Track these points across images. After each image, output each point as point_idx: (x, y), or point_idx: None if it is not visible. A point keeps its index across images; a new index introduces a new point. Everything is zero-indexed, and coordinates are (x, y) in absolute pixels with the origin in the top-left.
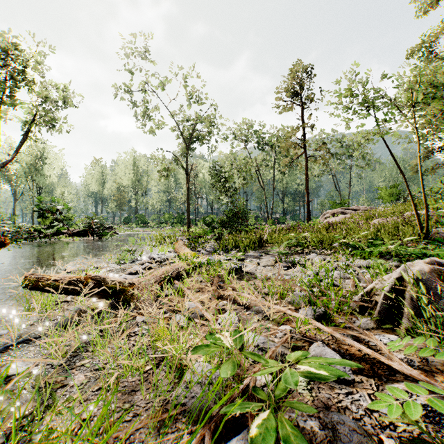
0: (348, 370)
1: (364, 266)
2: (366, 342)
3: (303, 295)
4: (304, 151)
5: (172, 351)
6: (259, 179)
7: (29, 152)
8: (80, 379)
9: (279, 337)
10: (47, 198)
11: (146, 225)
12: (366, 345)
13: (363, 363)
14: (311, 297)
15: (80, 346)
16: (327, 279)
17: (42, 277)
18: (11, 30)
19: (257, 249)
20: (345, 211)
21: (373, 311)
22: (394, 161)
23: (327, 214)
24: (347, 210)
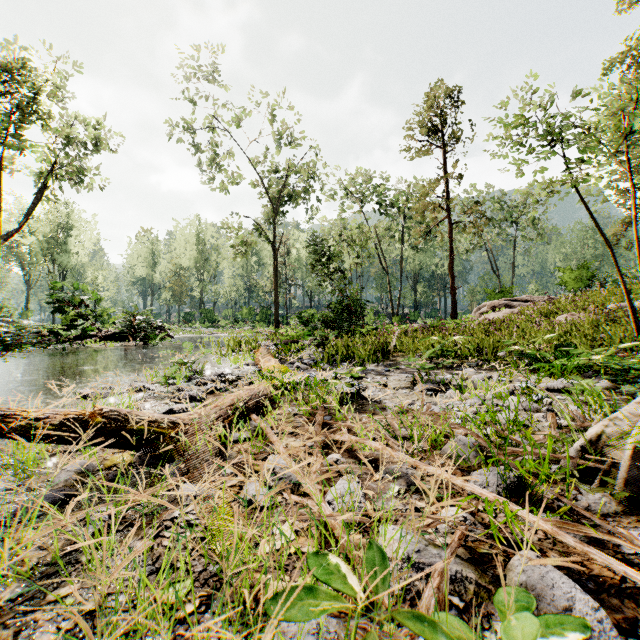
0: (609, 627)
1: (557, 389)
2: (614, 546)
3: (477, 445)
4: (447, 215)
5: (239, 566)
6: (379, 257)
7: (48, 219)
8: (46, 639)
9: (443, 532)
10: (66, 284)
11: (216, 325)
12: (618, 555)
13: (627, 601)
14: (491, 449)
15: (59, 558)
16: (508, 413)
17: (19, 412)
18: (17, 39)
19: (380, 360)
20: (512, 303)
21: (610, 479)
22: (595, 224)
23: (484, 308)
24: (514, 302)
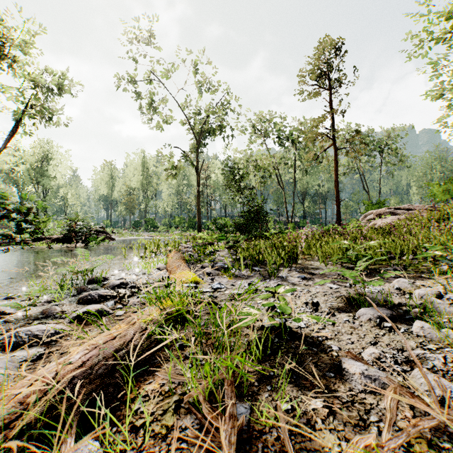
0: None
1: None
2: None
3: None
4: (333, 143)
5: None
6: (277, 178)
7: (34, 152)
8: None
9: None
10: (13, 194)
11: (156, 230)
12: None
13: None
14: None
15: None
16: None
17: None
18: None
19: (291, 264)
20: (395, 211)
21: None
22: None
23: (371, 215)
24: (397, 210)
